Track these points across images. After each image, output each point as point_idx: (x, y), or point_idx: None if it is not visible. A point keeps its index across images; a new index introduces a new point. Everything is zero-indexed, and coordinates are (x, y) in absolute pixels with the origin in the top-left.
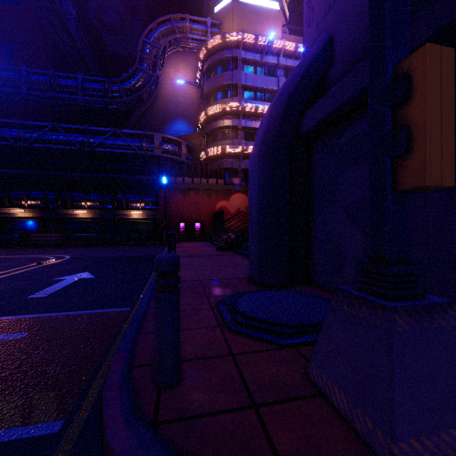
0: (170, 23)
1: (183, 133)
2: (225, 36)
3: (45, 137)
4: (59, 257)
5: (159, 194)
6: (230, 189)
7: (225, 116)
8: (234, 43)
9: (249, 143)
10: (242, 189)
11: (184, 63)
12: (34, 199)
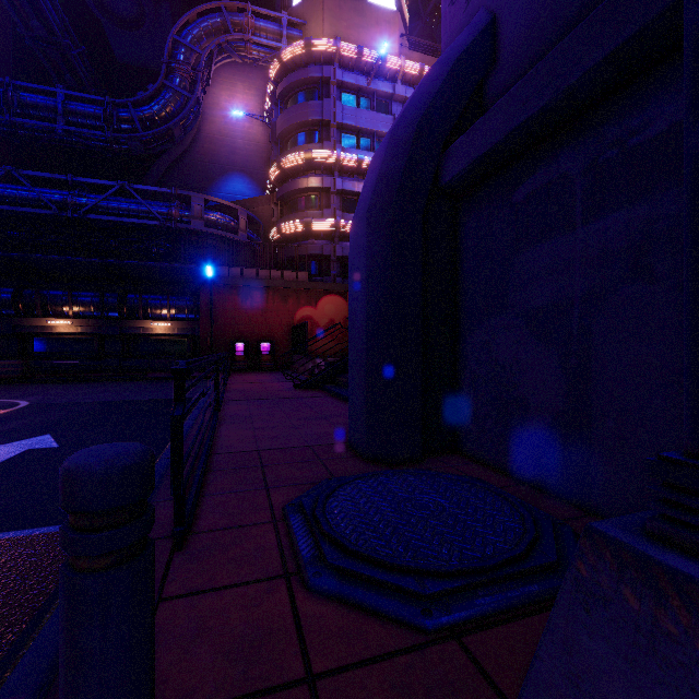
0: (220, 14)
1: (242, 197)
2: (310, 44)
3: None
4: (7, 404)
5: (201, 295)
6: (318, 289)
7: (311, 172)
8: (324, 56)
9: (349, 216)
10: (338, 288)
11: (244, 83)
12: None
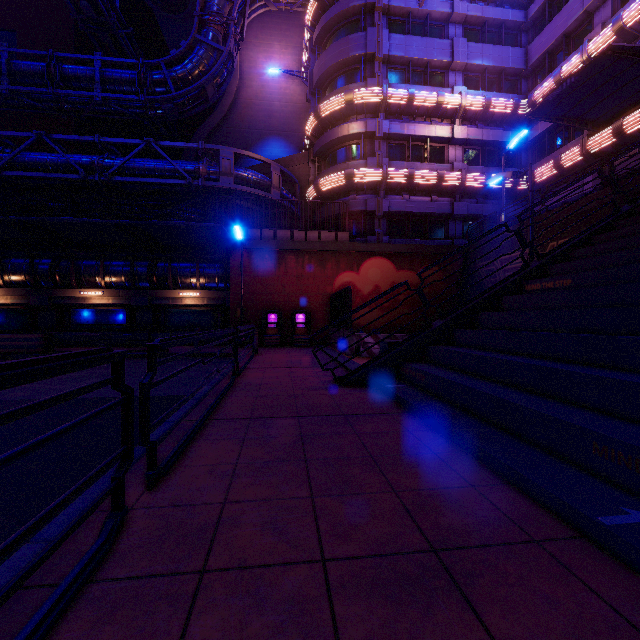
0: None
1: None
2: None
3: (26, 159)
4: None
5: (232, 261)
6: (361, 251)
7: (351, 117)
8: None
9: (397, 164)
10: (384, 249)
11: (280, 43)
12: (14, 272)
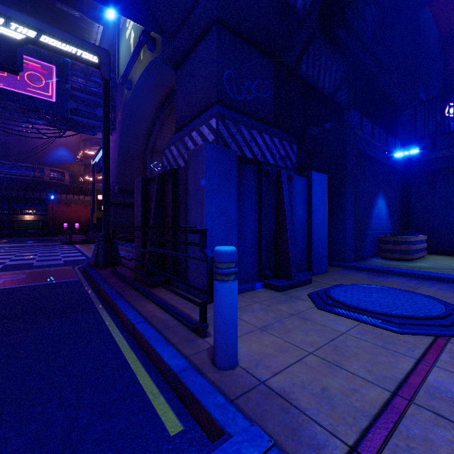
0: None
1: (65, 158)
2: None
3: None
4: None
5: (48, 205)
6: None
7: None
8: None
9: None
10: None
11: None
12: None
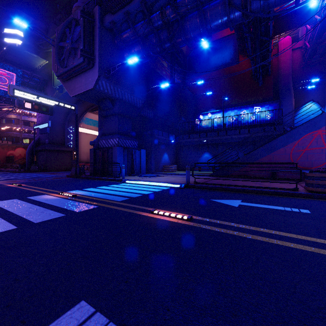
0: None
1: None
2: None
3: None
4: None
5: None
6: (16, 146)
7: (12, 113)
8: None
9: (26, 127)
10: (22, 146)
11: None
12: None
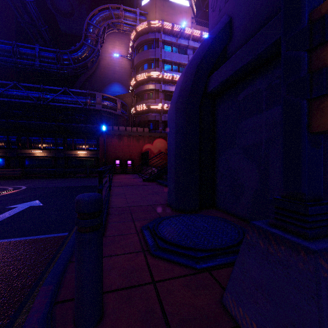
0: (108, 10)
1: (118, 94)
2: (150, 23)
3: (8, 93)
4: (17, 188)
5: (100, 139)
6: (153, 136)
7: (150, 82)
8: (156, 28)
9: (167, 102)
10: (162, 135)
11: (119, 41)
12: None
